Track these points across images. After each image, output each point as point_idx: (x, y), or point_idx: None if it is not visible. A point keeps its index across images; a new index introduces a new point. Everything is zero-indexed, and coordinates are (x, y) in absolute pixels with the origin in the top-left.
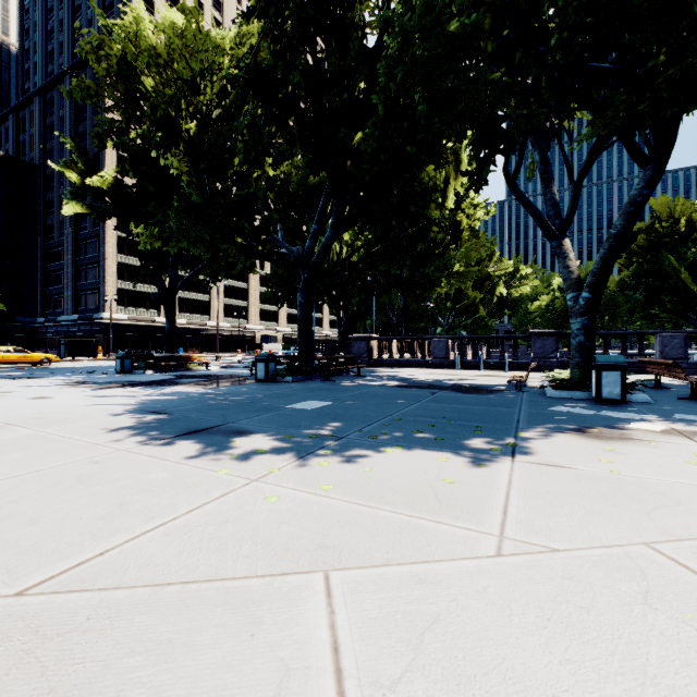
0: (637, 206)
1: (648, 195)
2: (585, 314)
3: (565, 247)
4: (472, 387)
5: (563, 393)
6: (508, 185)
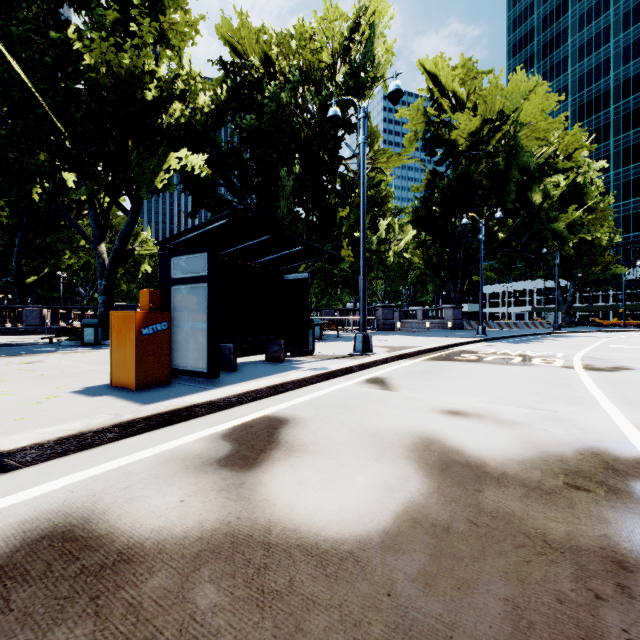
0: (125, 235)
1: (131, 231)
2: (104, 294)
3: (100, 250)
4: (15, 344)
5: (71, 343)
6: (49, 200)
